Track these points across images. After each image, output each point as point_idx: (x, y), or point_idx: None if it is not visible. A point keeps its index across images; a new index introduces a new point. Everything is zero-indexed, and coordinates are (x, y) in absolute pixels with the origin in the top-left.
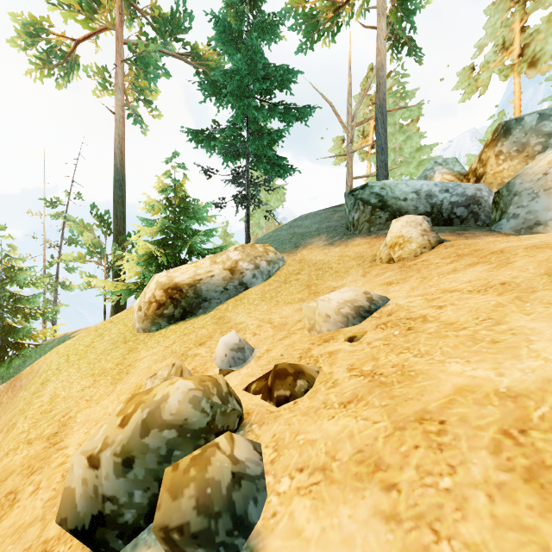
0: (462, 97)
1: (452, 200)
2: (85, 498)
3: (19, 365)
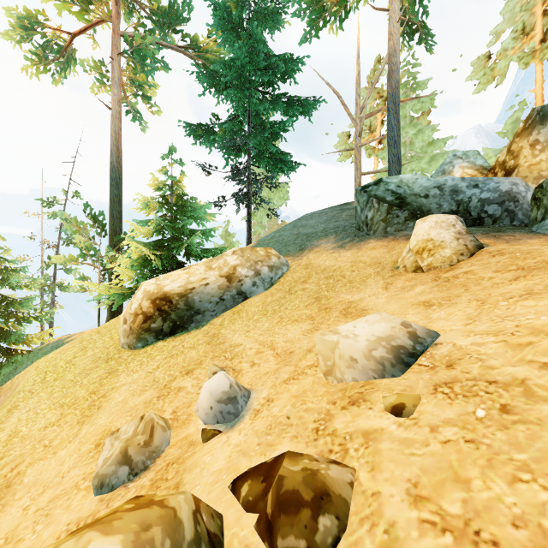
0: (477, 88)
1: (483, 196)
2: None
3: (10, 372)
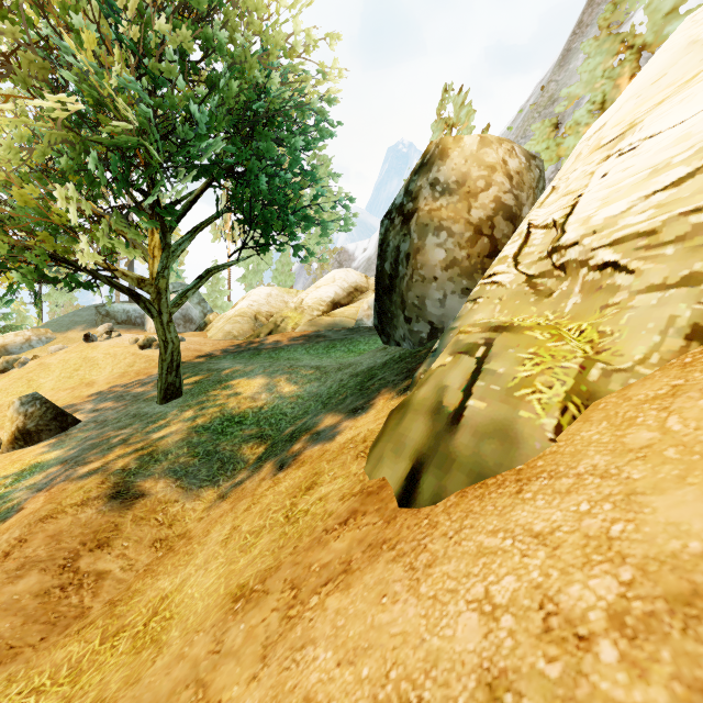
0: (213, 239)
1: (135, 316)
2: (1, 366)
3: None
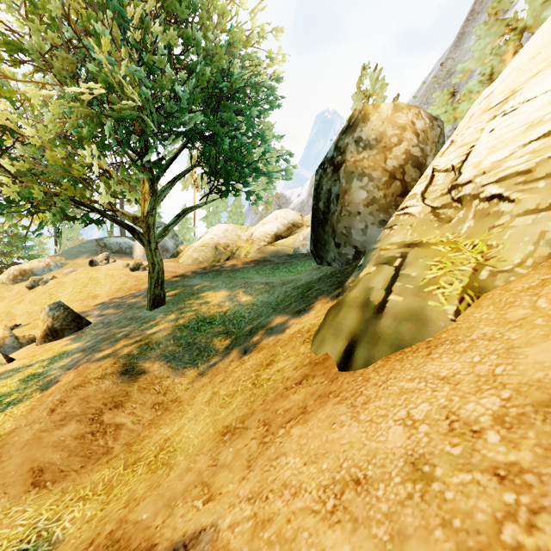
0: (182, 188)
1: (125, 247)
2: (30, 284)
3: None
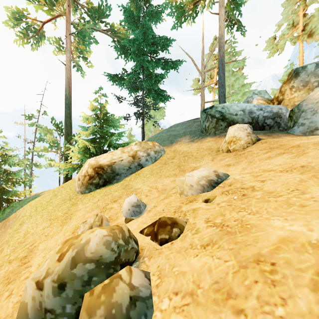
0: (268, 55)
1: (264, 115)
2: (34, 309)
3: (9, 212)
